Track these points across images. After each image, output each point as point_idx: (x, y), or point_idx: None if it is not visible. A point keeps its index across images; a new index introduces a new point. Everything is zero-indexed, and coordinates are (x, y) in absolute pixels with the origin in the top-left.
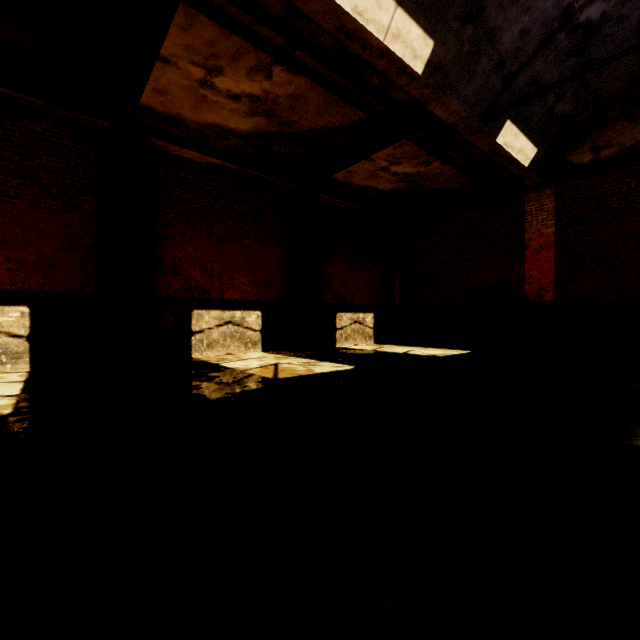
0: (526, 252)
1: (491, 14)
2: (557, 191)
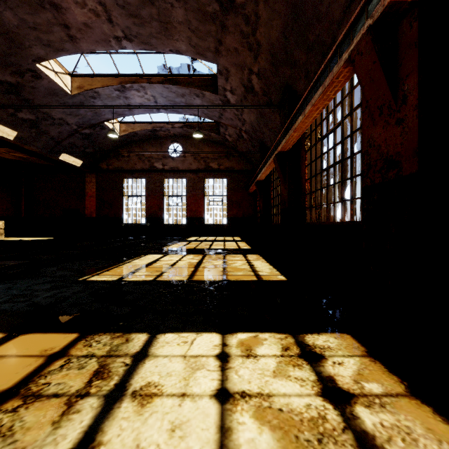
0: (86, 197)
1: (43, 127)
2: (97, 176)
